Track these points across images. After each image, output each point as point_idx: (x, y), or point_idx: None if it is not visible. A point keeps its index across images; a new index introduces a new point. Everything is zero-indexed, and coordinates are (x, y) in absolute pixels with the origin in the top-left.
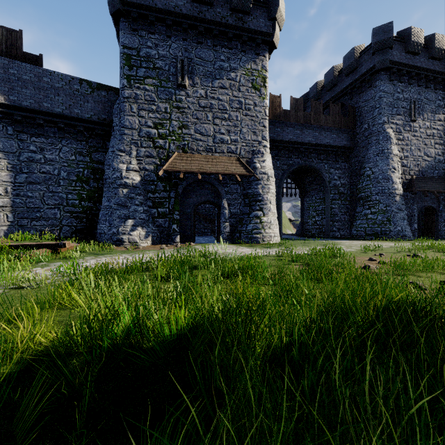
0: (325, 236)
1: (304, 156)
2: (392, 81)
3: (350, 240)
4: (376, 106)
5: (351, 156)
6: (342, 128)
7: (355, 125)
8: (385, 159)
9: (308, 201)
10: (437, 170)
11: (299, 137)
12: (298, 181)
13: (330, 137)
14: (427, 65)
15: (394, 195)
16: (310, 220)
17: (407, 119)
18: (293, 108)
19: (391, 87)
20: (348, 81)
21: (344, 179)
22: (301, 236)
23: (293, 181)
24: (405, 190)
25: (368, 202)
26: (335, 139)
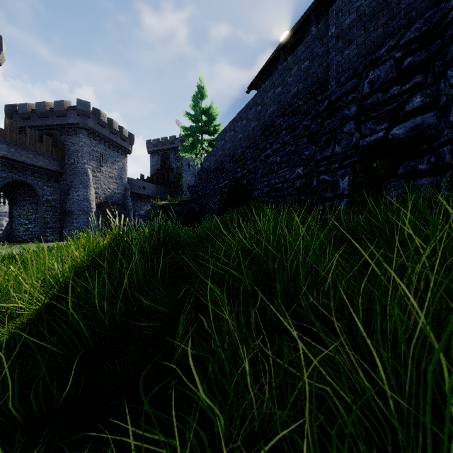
0: (39, 241)
1: (18, 172)
2: (90, 138)
3: (62, 242)
4: (80, 150)
5: (61, 179)
6: (54, 156)
7: (65, 157)
8: (86, 188)
9: (19, 210)
10: (114, 198)
11: (14, 155)
12: (7, 190)
13: (44, 161)
14: (109, 135)
15: (91, 211)
16: (21, 227)
17: (98, 164)
18: (9, 129)
19: (89, 141)
20: (58, 121)
21: (55, 195)
22: (11, 242)
23: (1, 189)
24: (98, 208)
25: (74, 215)
26: (48, 163)
